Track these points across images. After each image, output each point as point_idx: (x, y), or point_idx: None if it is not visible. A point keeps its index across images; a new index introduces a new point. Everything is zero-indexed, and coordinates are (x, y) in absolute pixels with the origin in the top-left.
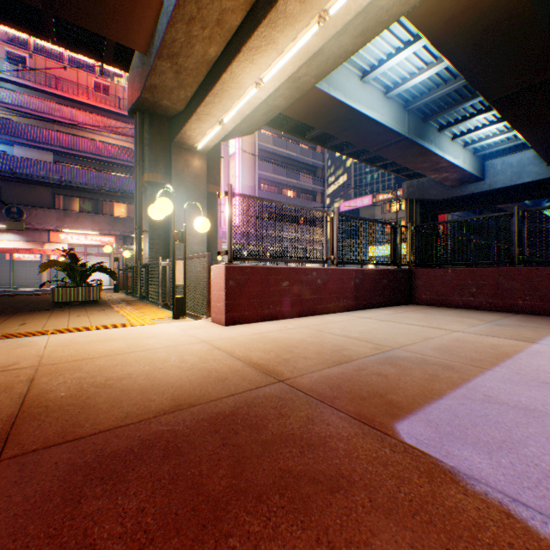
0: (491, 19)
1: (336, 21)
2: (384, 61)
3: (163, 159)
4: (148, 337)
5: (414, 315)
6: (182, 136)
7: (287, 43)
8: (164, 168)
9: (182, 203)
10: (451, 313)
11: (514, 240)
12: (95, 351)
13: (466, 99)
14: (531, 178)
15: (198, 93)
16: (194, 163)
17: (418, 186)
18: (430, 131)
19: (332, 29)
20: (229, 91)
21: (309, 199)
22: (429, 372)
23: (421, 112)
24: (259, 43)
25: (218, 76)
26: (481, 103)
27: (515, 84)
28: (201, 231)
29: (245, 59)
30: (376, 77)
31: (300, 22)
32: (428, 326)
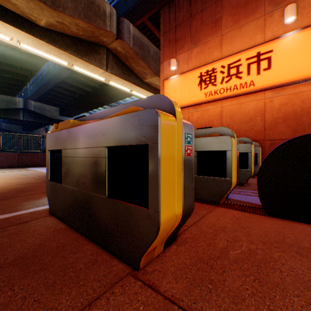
0: None
1: None
2: None
3: None
4: None
5: None
6: None
7: None
8: None
9: None
10: None
11: (0, 143)
12: None
13: None
14: None
15: None
16: None
17: None
18: None
19: None
20: None
21: None
22: (42, 173)
23: None
24: None
25: None
26: None
27: None
28: None
29: None
30: None
31: None
32: (3, 172)
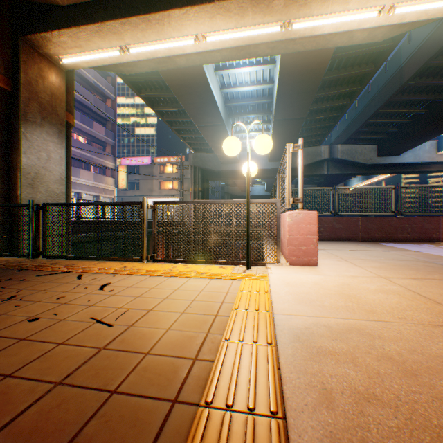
0: (307, 77)
1: (286, 33)
2: (234, 66)
3: (2, 52)
4: (346, 285)
5: (328, 246)
6: (50, 36)
7: (249, 24)
8: (4, 65)
9: (36, 124)
10: (328, 243)
11: (335, 203)
12: (412, 304)
13: (255, 112)
14: (262, 167)
15: (113, 3)
16: (51, 77)
17: (202, 159)
18: (230, 124)
19: (280, 36)
20: (165, 27)
21: (100, 149)
22: None
23: (229, 109)
24: (233, 8)
25: (166, 6)
26: (258, 117)
27: (289, 115)
28: (252, 176)
29: (209, 11)
30: (222, 74)
31: (271, 17)
32: (364, 250)
